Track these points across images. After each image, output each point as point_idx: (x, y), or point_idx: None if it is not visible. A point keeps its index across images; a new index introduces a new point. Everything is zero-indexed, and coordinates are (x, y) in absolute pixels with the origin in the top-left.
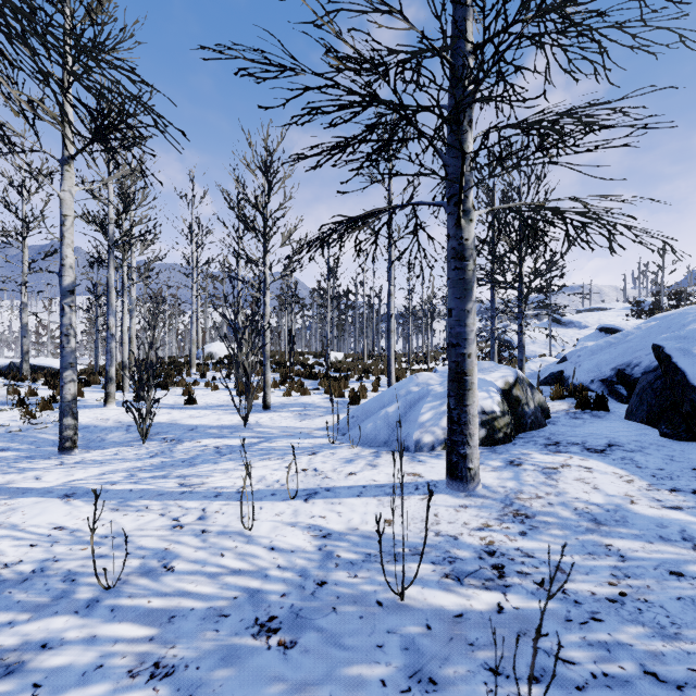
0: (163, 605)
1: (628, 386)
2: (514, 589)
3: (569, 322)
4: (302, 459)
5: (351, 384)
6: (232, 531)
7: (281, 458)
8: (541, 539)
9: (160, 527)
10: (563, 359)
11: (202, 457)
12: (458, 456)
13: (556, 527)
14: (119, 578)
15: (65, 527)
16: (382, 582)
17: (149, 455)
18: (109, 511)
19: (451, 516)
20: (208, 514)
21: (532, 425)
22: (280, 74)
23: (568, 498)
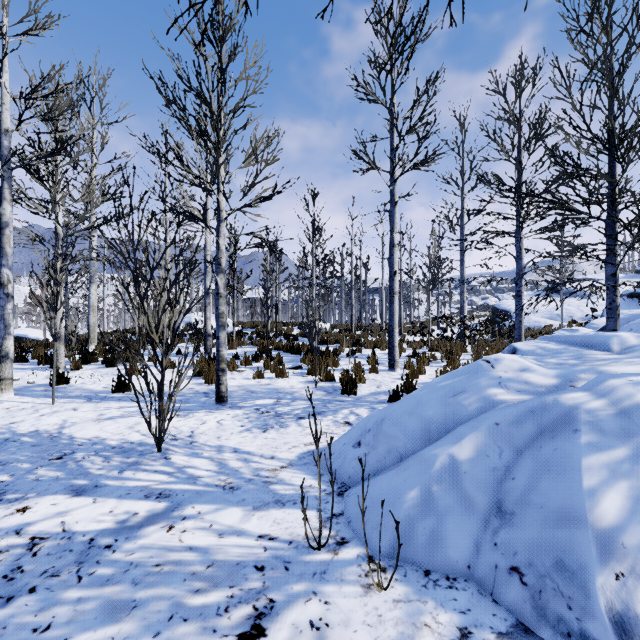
0: None
1: None
2: None
3: (569, 291)
4: None
5: (341, 360)
6: None
7: None
8: None
9: None
10: (604, 330)
11: None
12: None
13: None
14: None
15: None
16: None
17: None
18: None
19: None
20: None
21: None
22: None
23: None
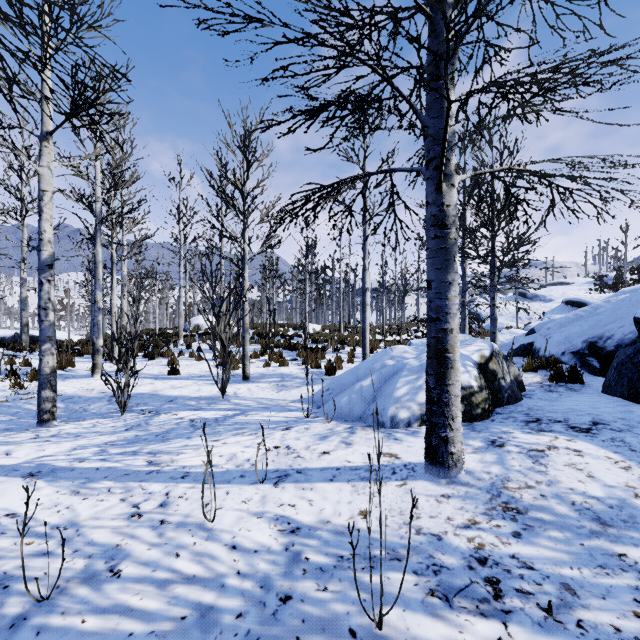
0: (98, 626)
1: (600, 359)
2: (516, 618)
3: (534, 296)
4: (276, 435)
5: (328, 355)
6: (192, 522)
7: (254, 433)
8: (539, 544)
9: (117, 516)
10: (532, 331)
11: (176, 431)
12: (438, 439)
13: (554, 528)
14: (53, 588)
15: (18, 514)
16: (356, 599)
17: (125, 428)
18: (69, 494)
19: (433, 508)
20: (170, 500)
21: (509, 399)
22: (245, 26)
23: (562, 489)
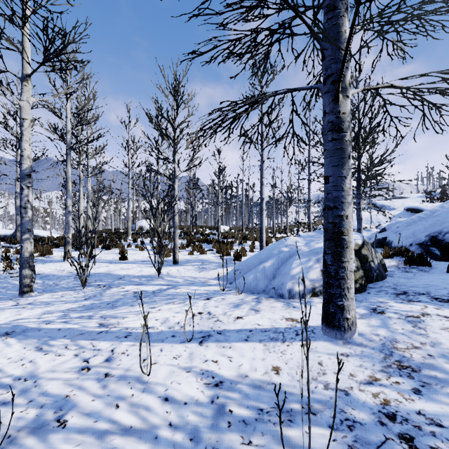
0: None
1: (440, 248)
2: None
3: (382, 206)
4: (199, 303)
5: (235, 247)
6: (131, 375)
7: (182, 302)
8: (440, 401)
9: (69, 369)
10: (383, 230)
11: (123, 300)
12: (335, 306)
13: None
14: (3, 438)
15: None
16: None
17: (84, 298)
18: (33, 350)
19: (335, 365)
20: (114, 356)
21: (377, 277)
22: None
23: (445, 349)
